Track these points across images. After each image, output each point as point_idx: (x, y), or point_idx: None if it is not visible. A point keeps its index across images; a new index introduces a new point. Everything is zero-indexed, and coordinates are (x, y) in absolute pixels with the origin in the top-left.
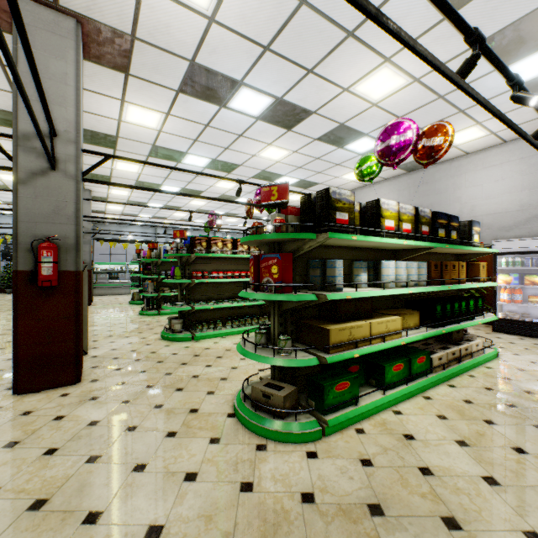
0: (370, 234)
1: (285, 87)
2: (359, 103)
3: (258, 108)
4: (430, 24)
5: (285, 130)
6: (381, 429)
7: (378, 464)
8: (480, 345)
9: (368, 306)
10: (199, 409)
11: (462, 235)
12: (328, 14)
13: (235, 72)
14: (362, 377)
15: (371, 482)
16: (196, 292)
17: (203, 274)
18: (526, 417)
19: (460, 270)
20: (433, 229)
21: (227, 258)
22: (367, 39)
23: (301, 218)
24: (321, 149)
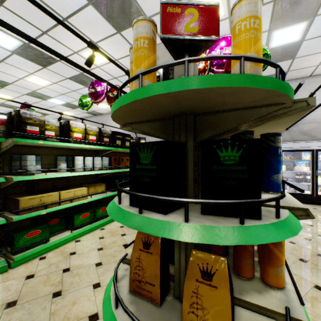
0: (66, 141)
1: None
2: None
3: (10, 45)
4: (112, 33)
5: (41, 67)
6: (59, 253)
7: (38, 275)
8: None
9: (65, 183)
10: None
11: None
12: (43, 1)
13: None
14: (63, 225)
15: (23, 288)
16: None
17: None
18: None
19: None
20: (113, 140)
21: None
22: (78, 27)
23: (7, 127)
24: (74, 85)
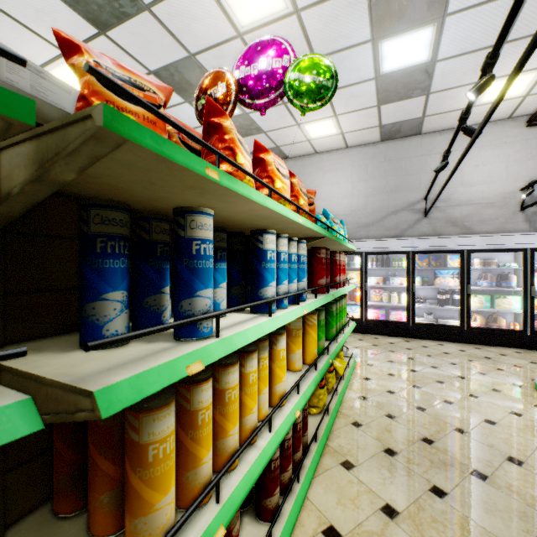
0: None
1: None
2: None
3: None
4: (90, 33)
5: None
6: None
7: None
8: None
9: None
10: None
11: None
12: None
13: None
14: None
15: None
16: None
17: None
18: None
19: None
20: None
21: None
22: (21, 19)
23: None
24: None
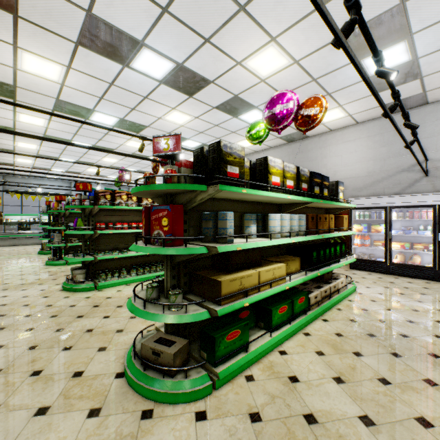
0: (259, 189)
1: (185, 54)
2: (250, 78)
3: (161, 72)
4: (308, 10)
5: (187, 96)
6: (269, 373)
7: (267, 417)
8: (344, 282)
9: (257, 255)
10: (85, 372)
11: (331, 193)
12: None
13: (136, 31)
14: (252, 321)
15: None
16: (100, 242)
17: (107, 225)
18: (384, 345)
19: (330, 221)
20: (310, 186)
21: (133, 210)
22: (257, 16)
23: (194, 171)
24: (219, 117)
